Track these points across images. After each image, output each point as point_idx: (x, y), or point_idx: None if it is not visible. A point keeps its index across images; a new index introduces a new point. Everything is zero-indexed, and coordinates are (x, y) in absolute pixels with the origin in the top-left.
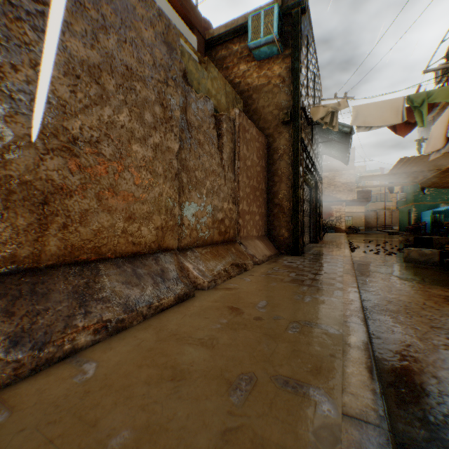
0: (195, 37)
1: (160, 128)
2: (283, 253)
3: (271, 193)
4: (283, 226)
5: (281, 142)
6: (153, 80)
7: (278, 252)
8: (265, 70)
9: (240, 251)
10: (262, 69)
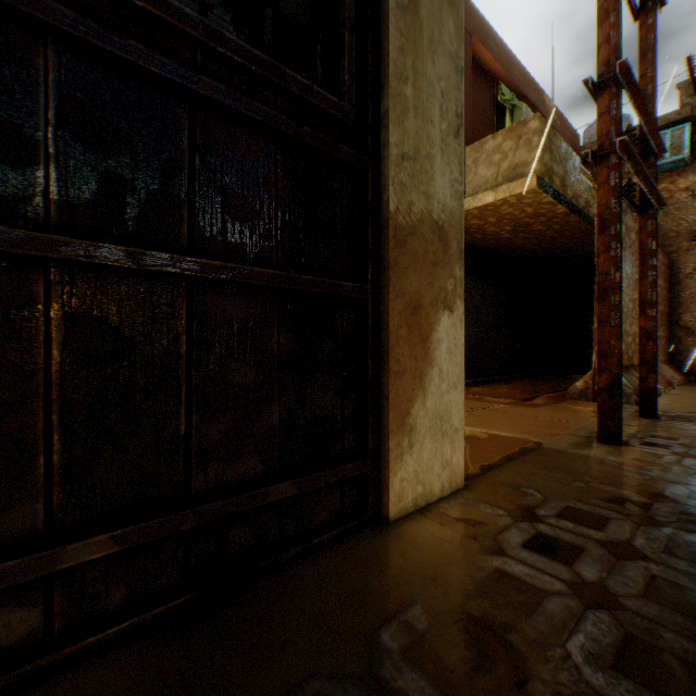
0: (588, 172)
1: (633, 289)
2: (690, 380)
3: (671, 316)
4: (690, 351)
5: (687, 260)
6: (633, 261)
7: (684, 378)
8: (663, 183)
9: (659, 372)
10: (658, 183)
